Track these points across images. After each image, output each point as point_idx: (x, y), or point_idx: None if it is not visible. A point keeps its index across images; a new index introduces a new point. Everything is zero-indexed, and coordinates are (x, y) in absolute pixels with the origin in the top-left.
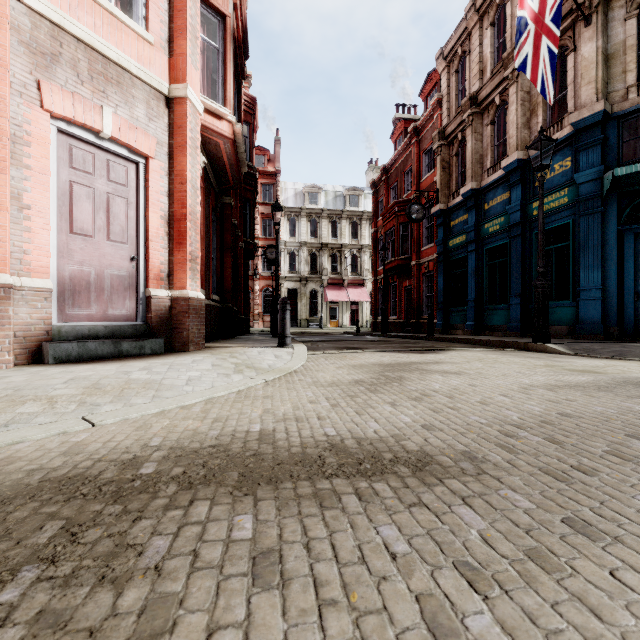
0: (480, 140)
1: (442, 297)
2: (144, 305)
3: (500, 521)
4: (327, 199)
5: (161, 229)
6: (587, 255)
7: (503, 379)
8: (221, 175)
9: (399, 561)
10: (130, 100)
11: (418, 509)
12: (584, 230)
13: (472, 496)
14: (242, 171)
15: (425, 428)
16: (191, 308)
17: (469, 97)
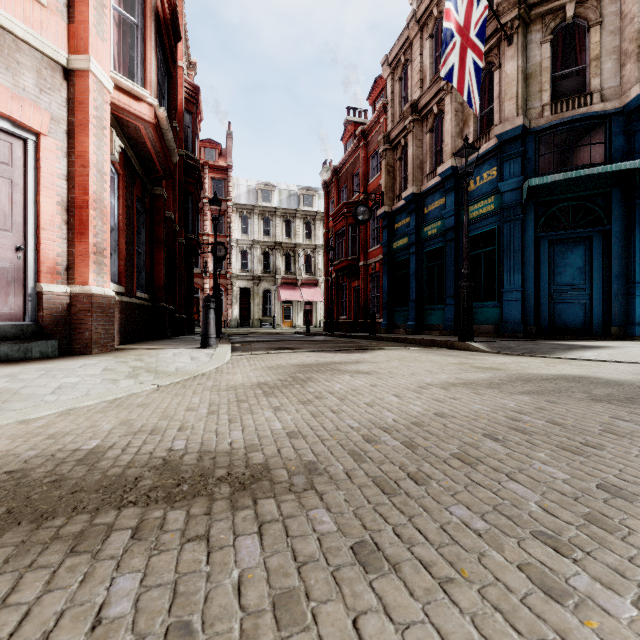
0: (420, 146)
1: (387, 297)
2: (34, 302)
3: (280, 554)
4: (281, 198)
5: (57, 216)
6: (509, 259)
7: (408, 378)
8: (148, 163)
9: (97, 632)
10: (13, 66)
11: (194, 545)
12: (507, 236)
13: (275, 520)
14: (173, 160)
15: (289, 436)
16: (95, 306)
17: (410, 104)
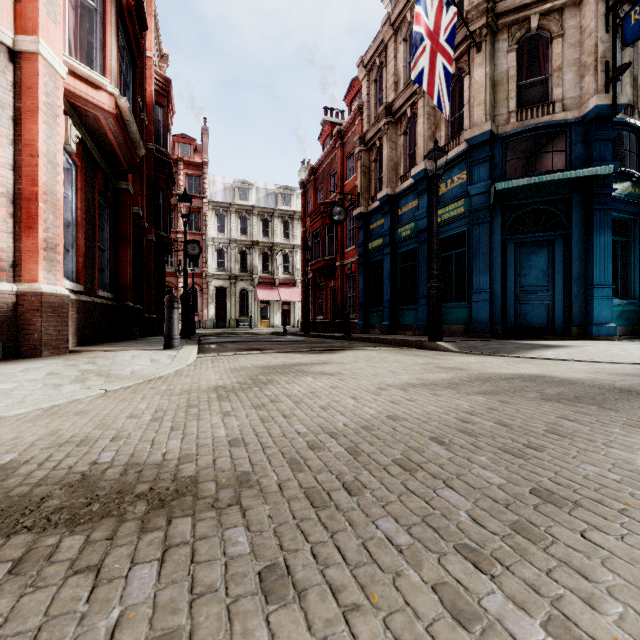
0: (395, 149)
1: (362, 298)
2: None
3: (176, 584)
4: (258, 196)
5: (1, 209)
6: (478, 261)
7: (370, 379)
8: (110, 155)
9: None
10: None
11: (80, 578)
12: (476, 238)
13: (184, 543)
14: (138, 154)
15: (230, 444)
16: (45, 305)
17: (385, 106)
